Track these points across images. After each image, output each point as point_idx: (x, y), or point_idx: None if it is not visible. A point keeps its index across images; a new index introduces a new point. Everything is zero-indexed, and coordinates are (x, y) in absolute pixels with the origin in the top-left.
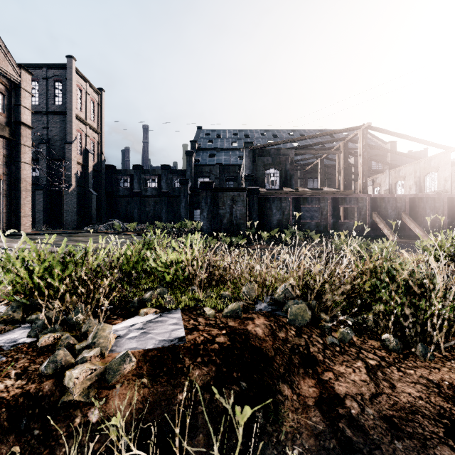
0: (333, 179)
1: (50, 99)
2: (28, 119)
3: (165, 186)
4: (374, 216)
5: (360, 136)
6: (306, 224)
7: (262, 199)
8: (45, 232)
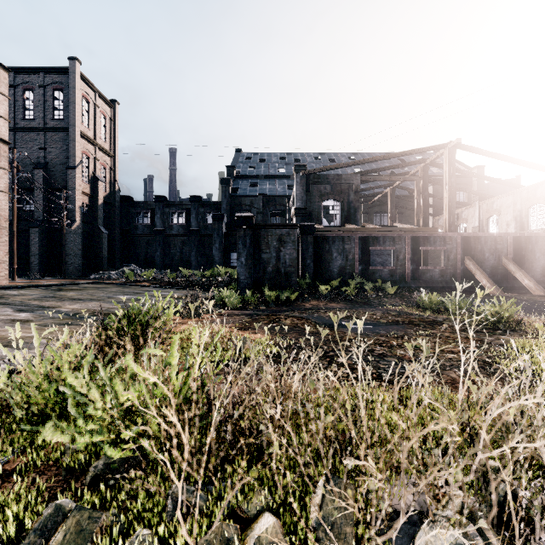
0: (405, 214)
1: (49, 113)
2: (2, 131)
3: (195, 223)
4: (467, 262)
5: (446, 157)
6: (377, 272)
7: (319, 239)
8: (25, 285)
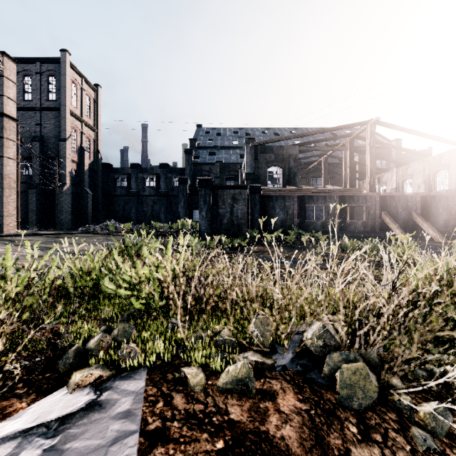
0: (336, 178)
1: (44, 95)
2: (12, 111)
3: (163, 185)
4: (383, 216)
5: (368, 132)
6: (312, 224)
7: (265, 198)
8: (30, 233)
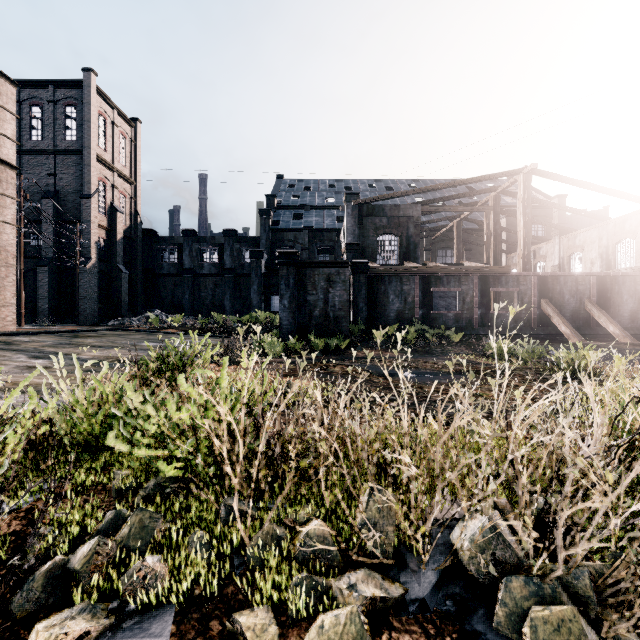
0: (474, 250)
1: (59, 133)
2: (10, 155)
3: (229, 261)
4: (543, 305)
5: (520, 185)
6: (440, 317)
7: (373, 279)
8: (36, 331)
